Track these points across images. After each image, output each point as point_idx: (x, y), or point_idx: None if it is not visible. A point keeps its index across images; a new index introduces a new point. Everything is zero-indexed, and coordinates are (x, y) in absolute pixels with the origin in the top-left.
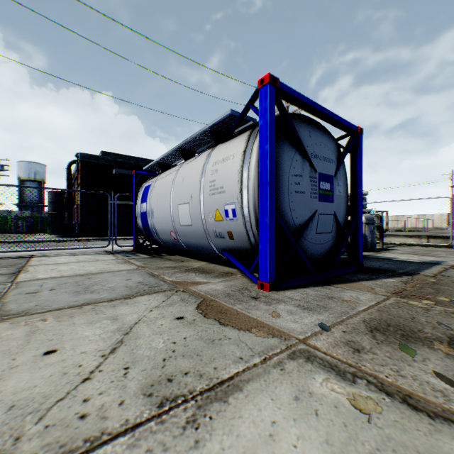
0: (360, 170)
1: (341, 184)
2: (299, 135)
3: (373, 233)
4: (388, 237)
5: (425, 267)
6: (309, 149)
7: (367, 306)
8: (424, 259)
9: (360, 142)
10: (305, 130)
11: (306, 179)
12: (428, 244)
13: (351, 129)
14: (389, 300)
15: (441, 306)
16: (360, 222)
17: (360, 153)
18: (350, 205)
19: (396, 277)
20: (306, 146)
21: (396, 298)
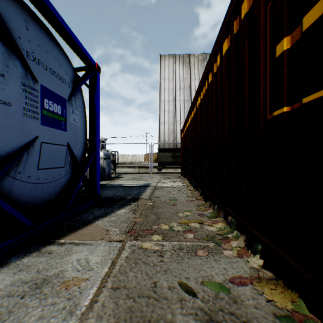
0: (98, 106)
1: (78, 113)
2: (2, 10)
3: (110, 166)
4: (119, 168)
5: (143, 190)
6: (24, 44)
7: (99, 281)
8: (140, 183)
9: (98, 79)
10: (17, 14)
11: (14, 83)
12: (140, 172)
13: (89, 61)
14: (125, 250)
15: (168, 239)
16: (98, 156)
17: (98, 90)
18: (89, 139)
19: (127, 205)
20: (16, 35)
21: (132, 241)
